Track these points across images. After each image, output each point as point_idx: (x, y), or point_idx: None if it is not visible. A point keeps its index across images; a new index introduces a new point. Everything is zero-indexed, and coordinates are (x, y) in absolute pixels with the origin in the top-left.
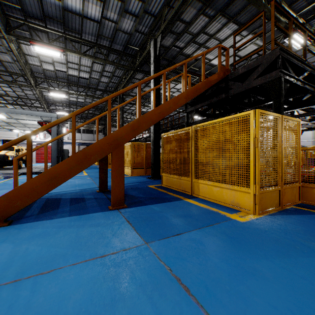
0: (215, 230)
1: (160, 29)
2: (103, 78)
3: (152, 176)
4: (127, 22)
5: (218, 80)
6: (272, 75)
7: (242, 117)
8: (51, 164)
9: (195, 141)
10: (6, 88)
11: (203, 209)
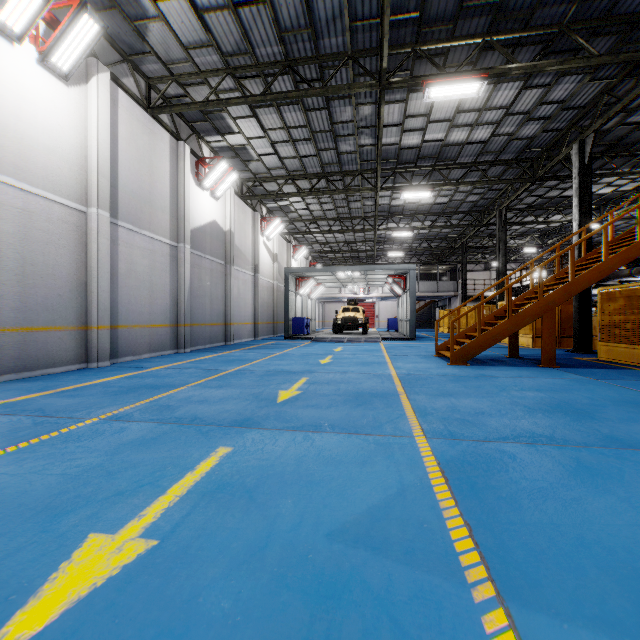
0: None
1: (592, 127)
2: (470, 197)
3: (576, 349)
4: (530, 128)
5: None
6: None
7: None
8: (409, 329)
9: None
10: (337, 235)
11: None
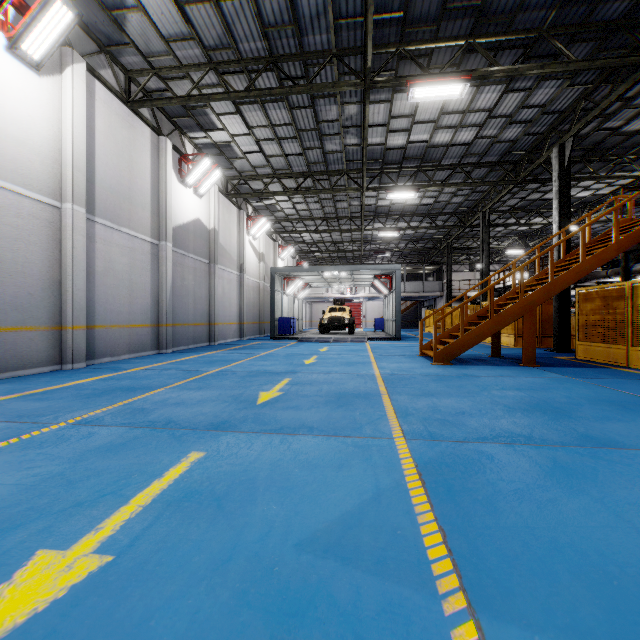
0: None
1: (571, 131)
2: (455, 199)
3: (556, 348)
4: (512, 131)
5: None
6: None
7: None
8: (395, 329)
9: (631, 300)
10: (324, 235)
11: (635, 374)
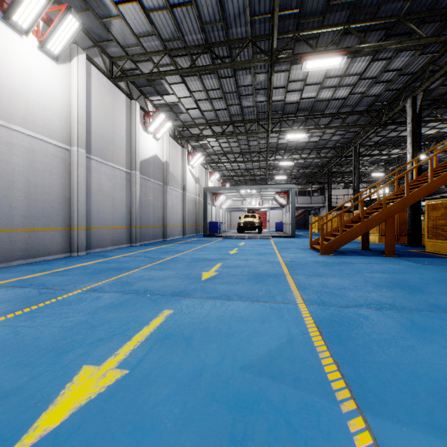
0: None
1: (421, 87)
2: (334, 137)
3: (409, 244)
4: (376, 88)
5: None
6: None
7: None
8: (291, 230)
9: None
10: (240, 164)
11: None
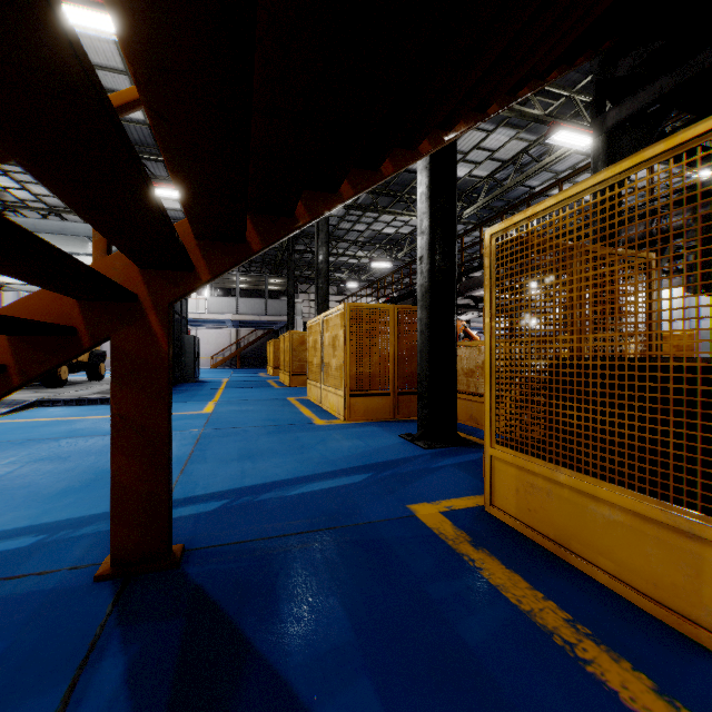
0: None
1: None
2: None
3: (424, 434)
4: None
5: None
6: None
7: None
8: None
9: None
10: None
11: None
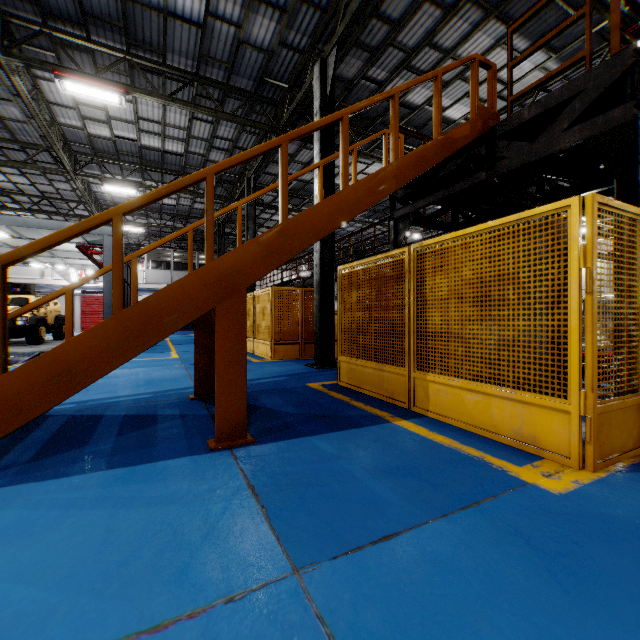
0: (489, 523)
1: (335, 37)
2: (214, 154)
3: (317, 362)
4: (263, 25)
5: (472, 139)
6: (613, 115)
7: (544, 218)
8: None
9: (417, 281)
10: (16, 178)
11: (443, 452)
